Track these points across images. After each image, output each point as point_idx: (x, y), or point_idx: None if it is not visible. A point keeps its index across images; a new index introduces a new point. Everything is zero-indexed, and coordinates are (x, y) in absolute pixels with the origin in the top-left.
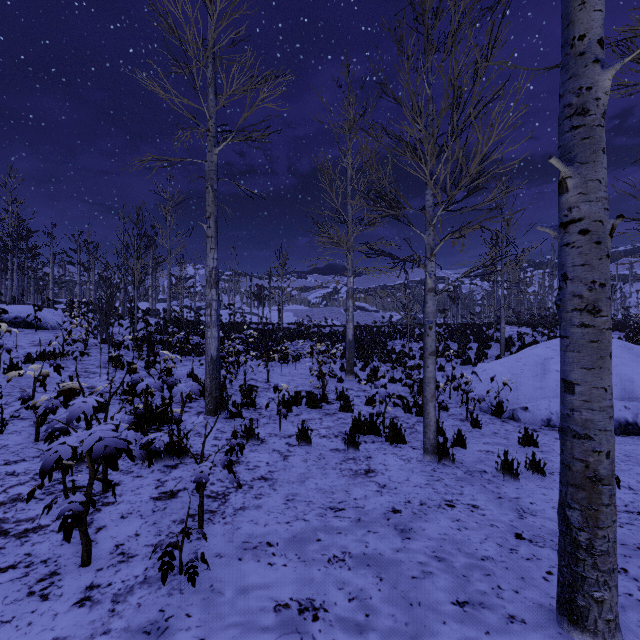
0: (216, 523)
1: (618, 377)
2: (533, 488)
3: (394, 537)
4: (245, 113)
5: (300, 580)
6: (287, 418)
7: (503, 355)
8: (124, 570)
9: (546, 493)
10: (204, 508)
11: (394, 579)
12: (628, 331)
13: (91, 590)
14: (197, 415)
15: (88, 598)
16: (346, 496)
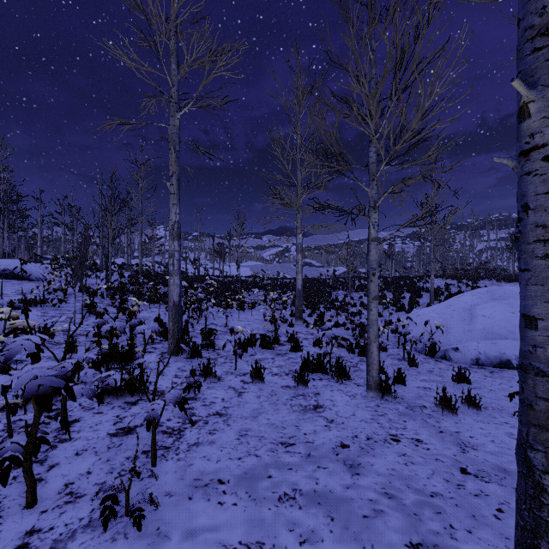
0: (169, 459)
1: None
2: (471, 422)
3: (343, 473)
4: (204, 80)
5: (250, 521)
6: (243, 358)
7: (433, 303)
8: (69, 512)
9: (483, 427)
10: (159, 444)
11: (345, 519)
12: None
13: (30, 535)
14: (161, 355)
15: (25, 545)
16: (296, 431)
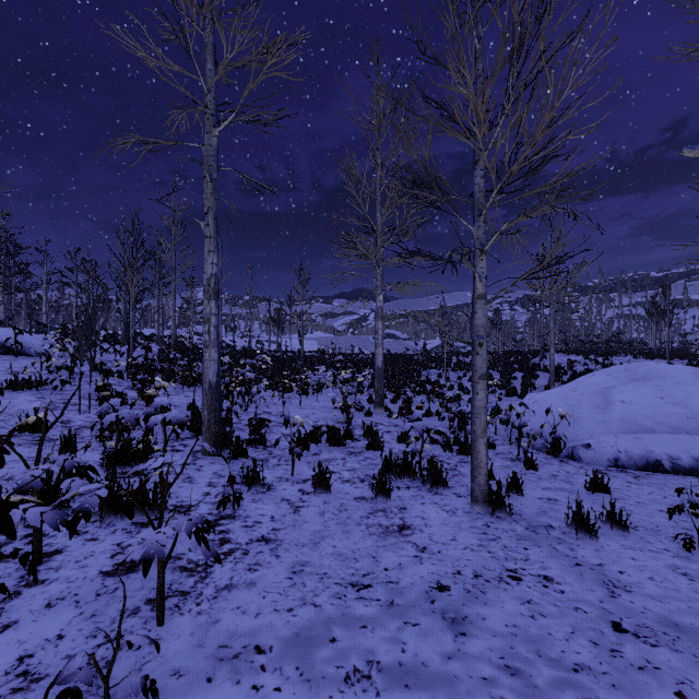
0: (185, 613)
1: (696, 408)
2: (617, 549)
3: (442, 632)
4: (250, 83)
5: None
6: (303, 458)
7: (552, 385)
8: None
9: (636, 557)
10: (173, 588)
11: None
12: (690, 359)
13: None
14: (192, 455)
15: None
16: (374, 565)
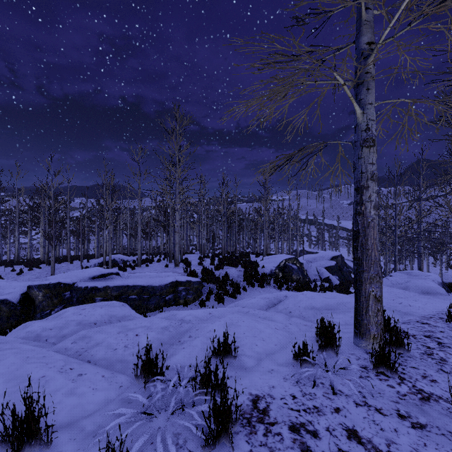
0: None
1: None
2: None
3: None
4: None
5: None
6: None
7: None
8: None
9: None
10: None
11: None
12: None
13: None
14: None
15: None
16: None
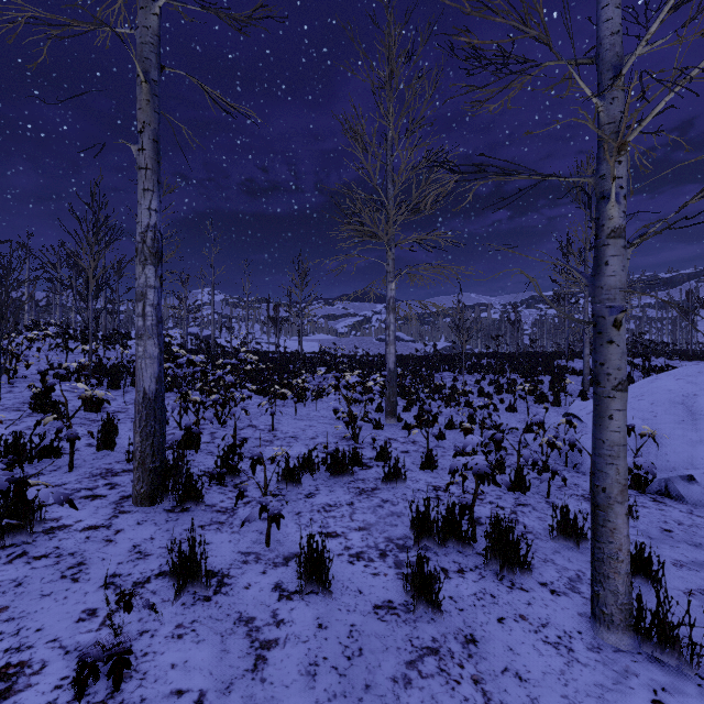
0: None
1: None
2: None
3: None
4: None
5: None
6: (290, 504)
7: (587, 390)
8: None
9: None
10: None
11: None
12: None
13: None
14: (114, 505)
15: None
16: None
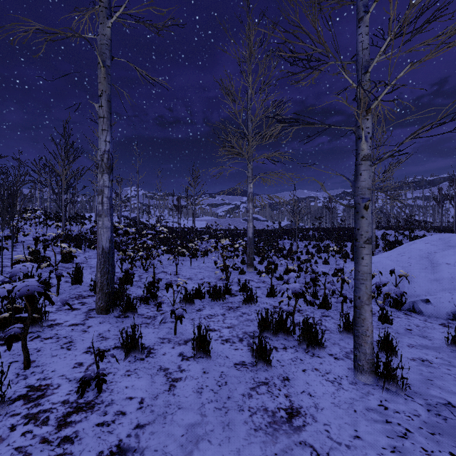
0: None
1: None
2: None
3: None
4: None
5: None
6: (188, 314)
7: (374, 251)
8: None
9: None
10: None
11: None
12: None
13: None
14: (85, 313)
15: None
16: None
